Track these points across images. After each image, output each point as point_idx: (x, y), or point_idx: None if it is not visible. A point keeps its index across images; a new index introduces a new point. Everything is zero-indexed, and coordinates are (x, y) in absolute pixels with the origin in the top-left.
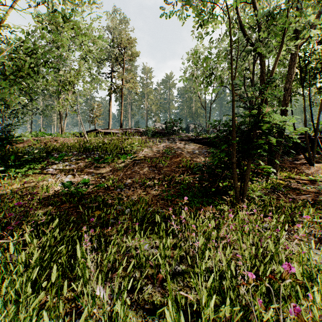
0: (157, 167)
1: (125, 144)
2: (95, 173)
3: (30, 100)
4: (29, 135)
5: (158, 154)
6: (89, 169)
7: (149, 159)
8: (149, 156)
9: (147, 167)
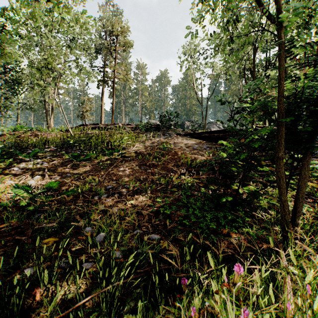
0: (150, 166)
1: (114, 139)
2: (72, 173)
3: (16, 94)
4: (6, 129)
5: (151, 149)
6: (65, 168)
7: (140, 156)
8: (141, 152)
9: (138, 165)
